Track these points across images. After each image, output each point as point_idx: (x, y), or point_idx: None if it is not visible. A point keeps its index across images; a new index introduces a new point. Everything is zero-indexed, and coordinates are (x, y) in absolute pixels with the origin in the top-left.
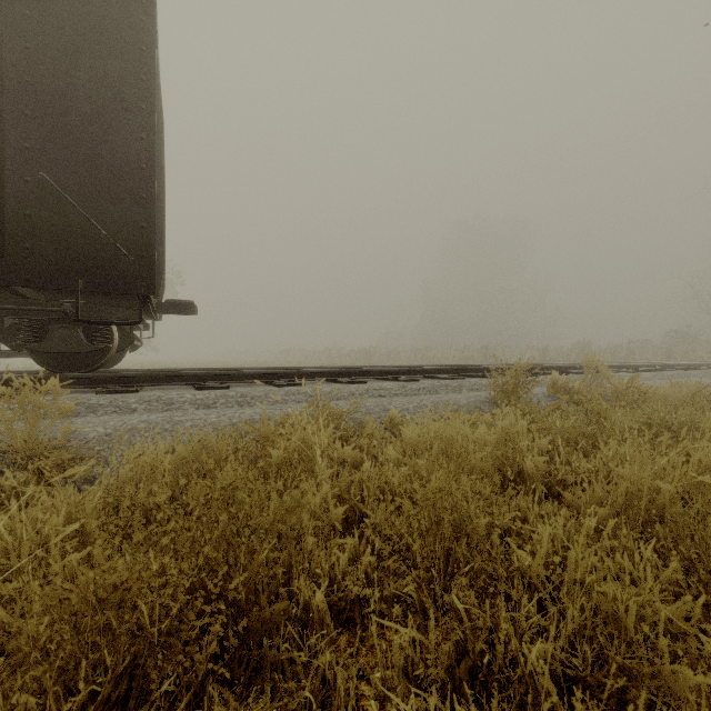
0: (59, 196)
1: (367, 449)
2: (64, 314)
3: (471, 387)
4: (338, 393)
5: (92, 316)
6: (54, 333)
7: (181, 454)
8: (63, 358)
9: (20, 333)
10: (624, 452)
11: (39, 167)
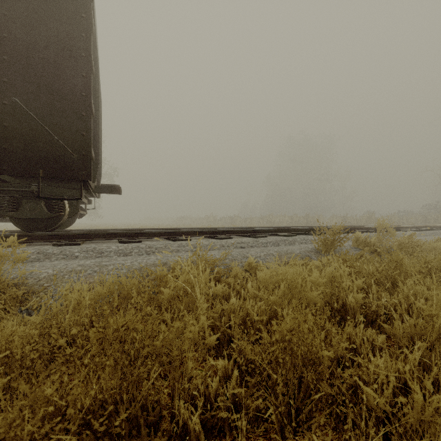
0: (26, 113)
1: (233, 285)
2: (32, 193)
3: (301, 241)
4: (213, 245)
5: (51, 194)
6: (25, 206)
7: (99, 292)
8: (32, 222)
9: (2, 206)
10: (415, 289)
11: (13, 94)
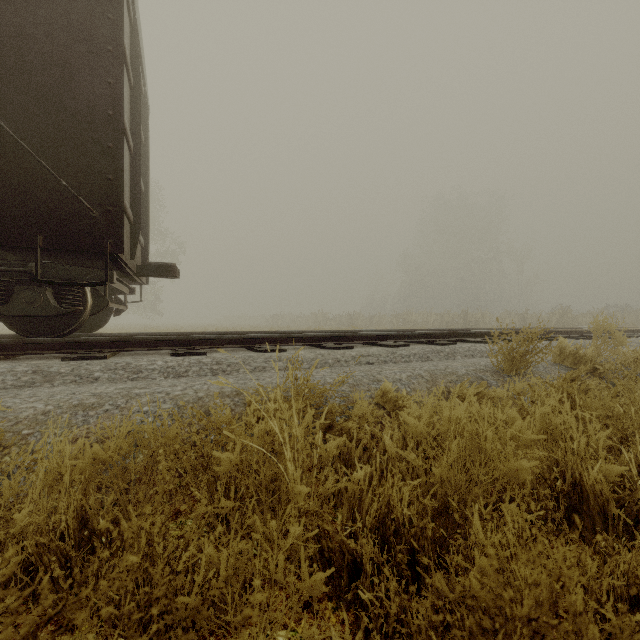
0: (16, 144)
1: (356, 434)
2: (30, 275)
3: (465, 353)
4: (322, 360)
5: (61, 277)
6: (20, 295)
7: (99, 456)
8: (34, 321)
9: None
10: None
11: None
